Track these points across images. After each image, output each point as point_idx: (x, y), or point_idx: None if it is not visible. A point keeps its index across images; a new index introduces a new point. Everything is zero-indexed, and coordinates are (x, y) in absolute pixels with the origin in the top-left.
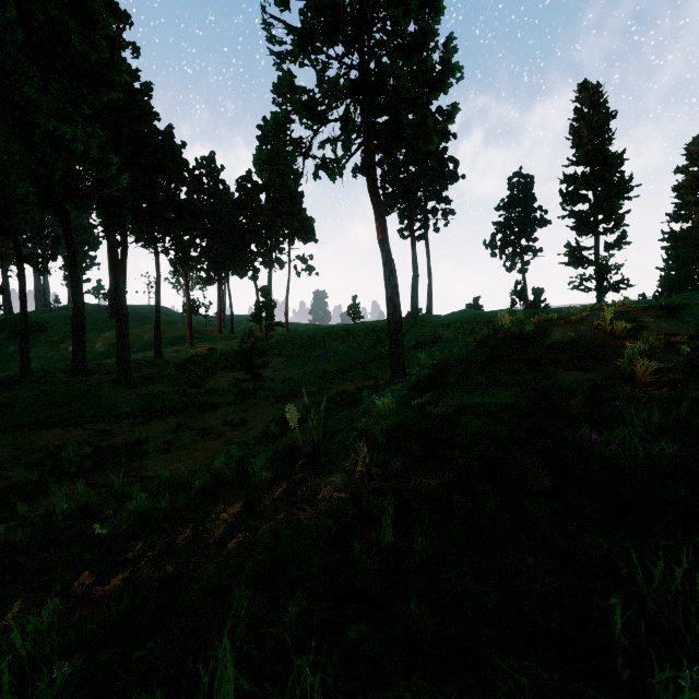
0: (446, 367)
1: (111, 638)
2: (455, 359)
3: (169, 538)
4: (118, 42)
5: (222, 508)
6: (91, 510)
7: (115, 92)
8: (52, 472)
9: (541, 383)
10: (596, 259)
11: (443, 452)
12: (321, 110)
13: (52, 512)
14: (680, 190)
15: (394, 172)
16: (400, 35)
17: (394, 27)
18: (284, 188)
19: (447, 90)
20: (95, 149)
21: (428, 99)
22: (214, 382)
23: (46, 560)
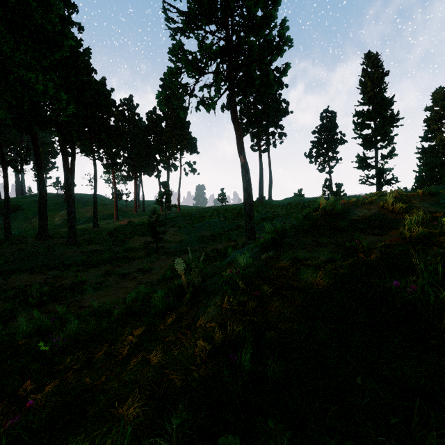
0: (283, 233)
1: (34, 442)
2: (290, 228)
3: (91, 354)
4: (68, 21)
5: (130, 331)
6: (42, 331)
7: (64, 51)
8: (21, 303)
9: (349, 244)
10: (376, 165)
11: (285, 292)
12: (201, 66)
13: (17, 332)
14: (428, 121)
15: (248, 108)
16: (252, 18)
17: (248, 13)
18: (177, 118)
19: (282, 54)
20: (51, 89)
21: (269, 62)
22: (131, 243)
23: (3, 370)
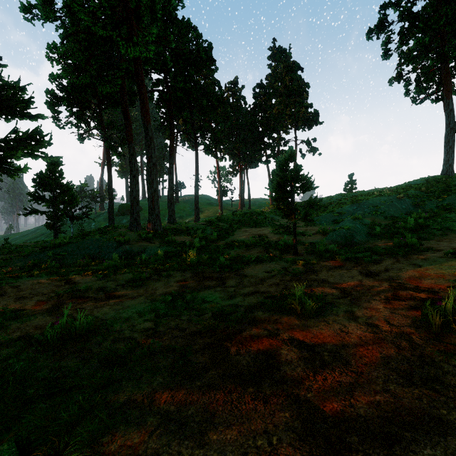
0: None
1: None
2: None
3: None
4: None
5: None
6: None
7: None
8: None
9: None
10: None
11: None
12: None
13: None
14: None
15: (430, 5)
16: None
17: None
18: (291, 84)
19: None
20: None
21: None
22: (238, 235)
23: None
